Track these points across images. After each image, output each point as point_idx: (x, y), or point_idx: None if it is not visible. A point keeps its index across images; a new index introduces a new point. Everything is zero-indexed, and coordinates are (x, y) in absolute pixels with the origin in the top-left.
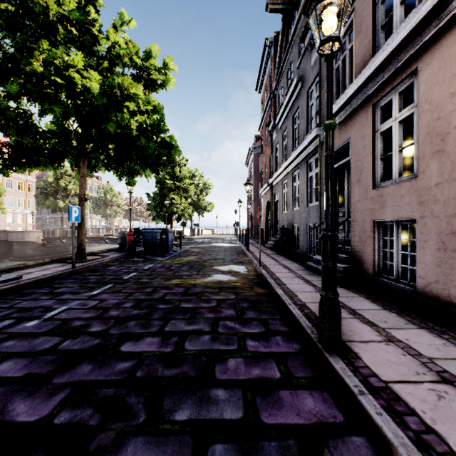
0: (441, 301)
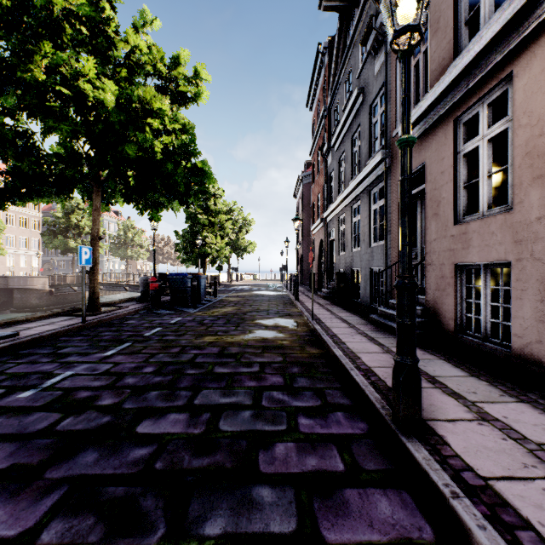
0: (544, 366)
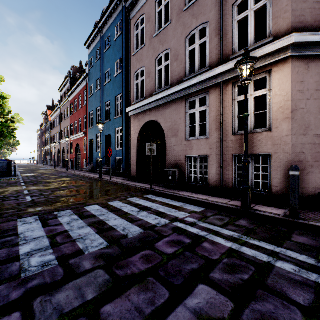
0: None
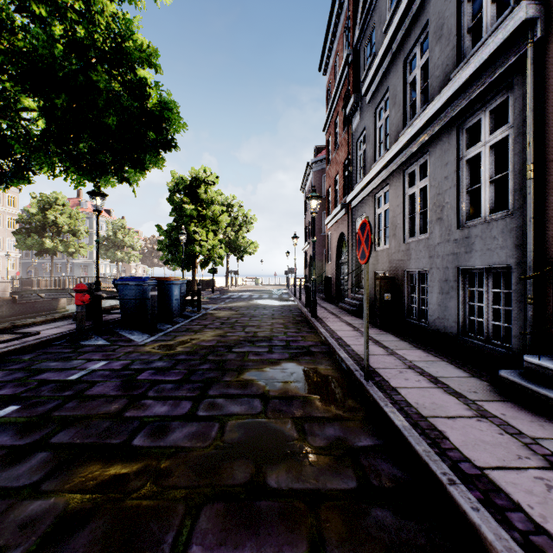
0: None
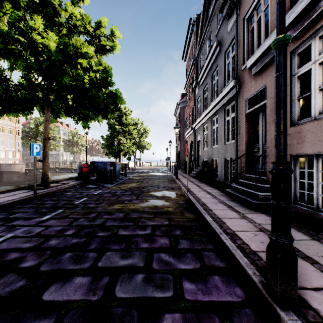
0: None
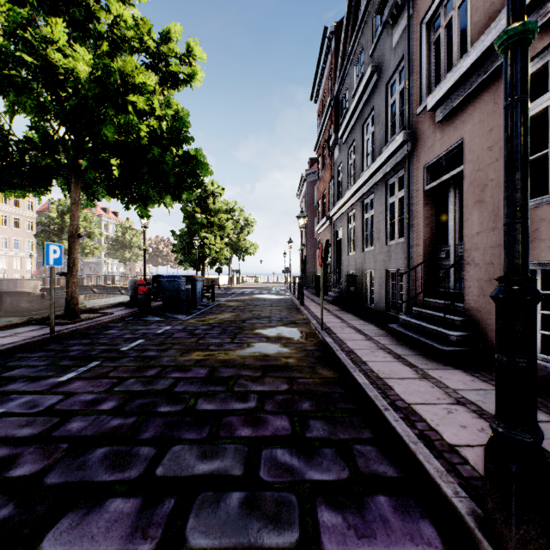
0: None
